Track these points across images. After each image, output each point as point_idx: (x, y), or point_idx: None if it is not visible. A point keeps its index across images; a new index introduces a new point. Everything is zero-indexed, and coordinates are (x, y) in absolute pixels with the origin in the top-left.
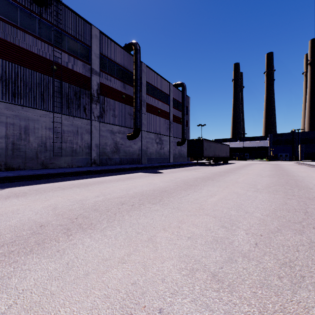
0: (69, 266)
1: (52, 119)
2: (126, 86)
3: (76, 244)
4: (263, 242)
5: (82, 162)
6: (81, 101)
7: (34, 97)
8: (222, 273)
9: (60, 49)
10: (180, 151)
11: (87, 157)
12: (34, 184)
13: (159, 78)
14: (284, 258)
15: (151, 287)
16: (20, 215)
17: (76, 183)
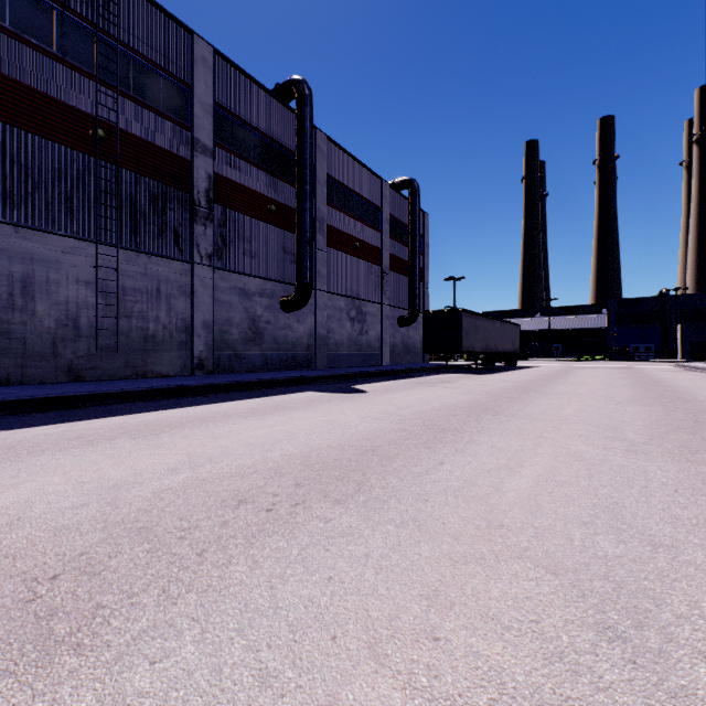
0: None
1: (94, 261)
2: (279, 184)
3: None
4: None
5: (171, 364)
6: (168, 216)
7: (47, 205)
8: None
9: (114, 89)
10: (407, 340)
11: (184, 354)
12: (19, 426)
13: (356, 169)
14: None
15: None
16: None
17: (133, 424)
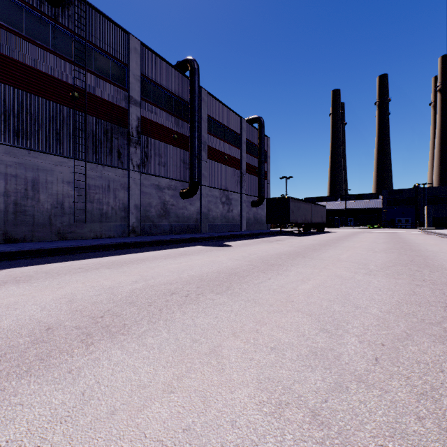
0: (85, 397)
1: (72, 169)
2: (179, 121)
3: (98, 359)
4: (387, 356)
5: (116, 230)
6: (114, 142)
7: (46, 137)
8: (327, 410)
9: (83, 68)
10: (256, 215)
11: (123, 224)
12: (44, 263)
13: (226, 111)
14: (422, 383)
15: (215, 435)
16: (18, 312)
17: (105, 262)
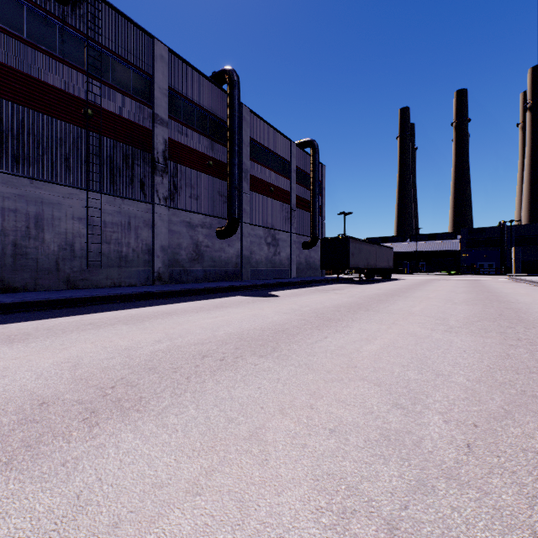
0: (80, 501)
1: (84, 203)
2: (215, 145)
3: (103, 446)
4: (482, 441)
5: (138, 277)
6: (136, 170)
7: (52, 164)
8: (408, 521)
9: (98, 80)
10: (309, 259)
11: (147, 269)
12: (47, 317)
13: (271, 133)
14: (533, 481)
15: None
16: (6, 381)
17: (122, 316)
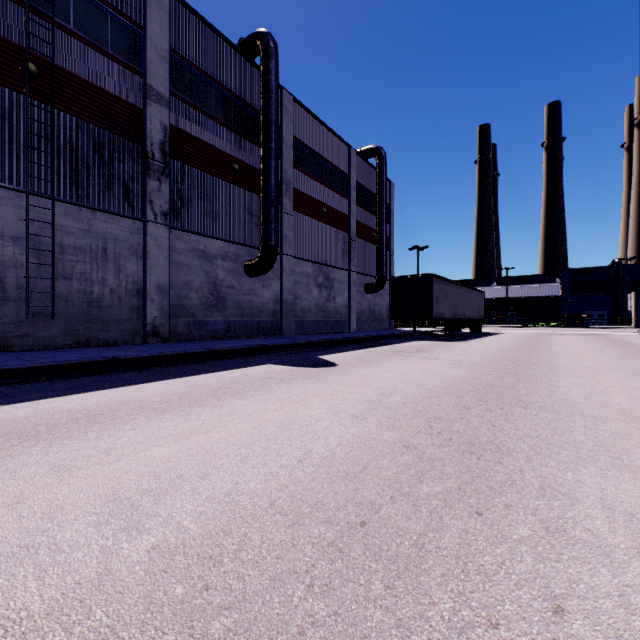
0: None
1: (24, 213)
2: (243, 142)
3: None
4: None
5: (120, 331)
6: (116, 168)
7: None
8: None
9: (50, 20)
10: (373, 306)
11: (135, 320)
12: None
13: (324, 133)
14: None
15: None
16: None
17: None
